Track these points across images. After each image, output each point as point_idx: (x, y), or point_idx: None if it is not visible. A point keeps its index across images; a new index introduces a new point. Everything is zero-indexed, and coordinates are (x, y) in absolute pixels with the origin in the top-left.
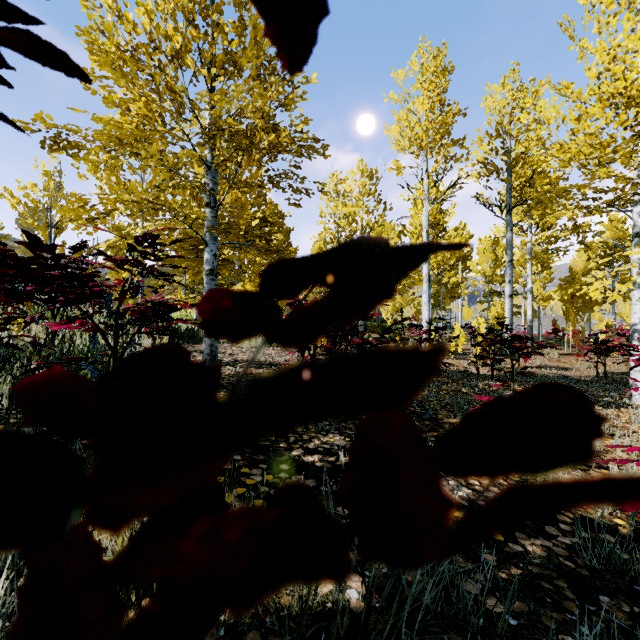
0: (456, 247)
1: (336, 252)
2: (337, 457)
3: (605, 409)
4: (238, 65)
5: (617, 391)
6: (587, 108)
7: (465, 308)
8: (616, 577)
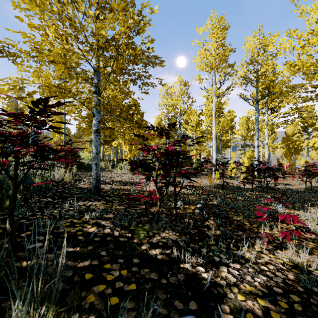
0: None
1: None
2: (171, 250)
3: None
4: (110, 6)
5: None
6: (309, 39)
7: (232, 153)
8: None
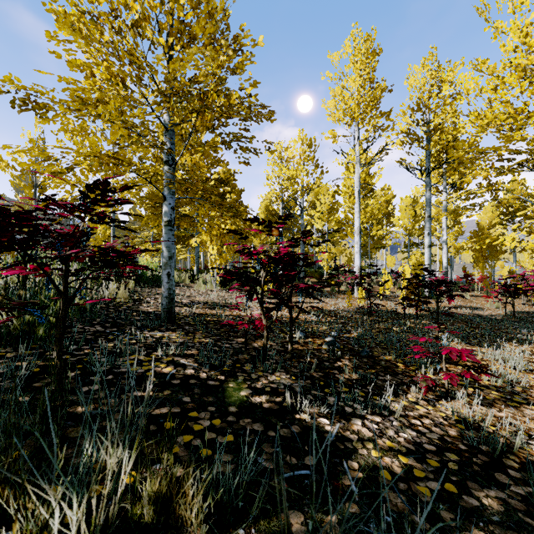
0: None
1: None
2: (284, 397)
3: (519, 345)
4: (192, 33)
5: (526, 329)
6: (504, 78)
7: (389, 257)
8: None
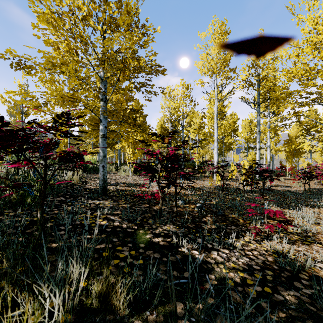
0: None
1: None
2: (172, 238)
3: (312, 208)
4: (117, 23)
5: (317, 198)
6: (303, 49)
7: (235, 155)
8: None
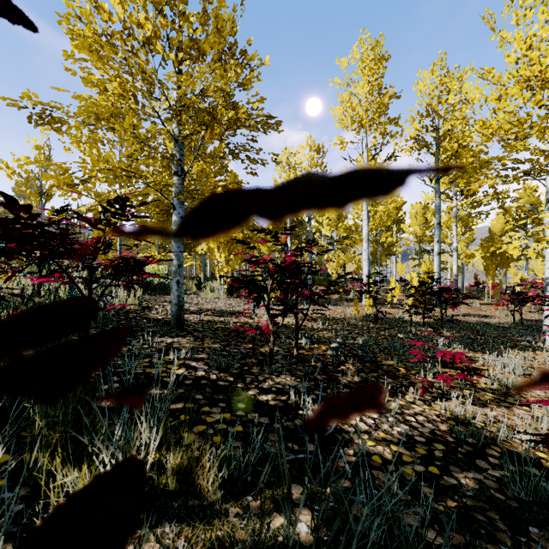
0: (444, 168)
1: (282, 186)
2: (288, 396)
3: (522, 352)
4: (201, 50)
5: (532, 336)
6: (507, 89)
7: (399, 264)
8: (543, 508)
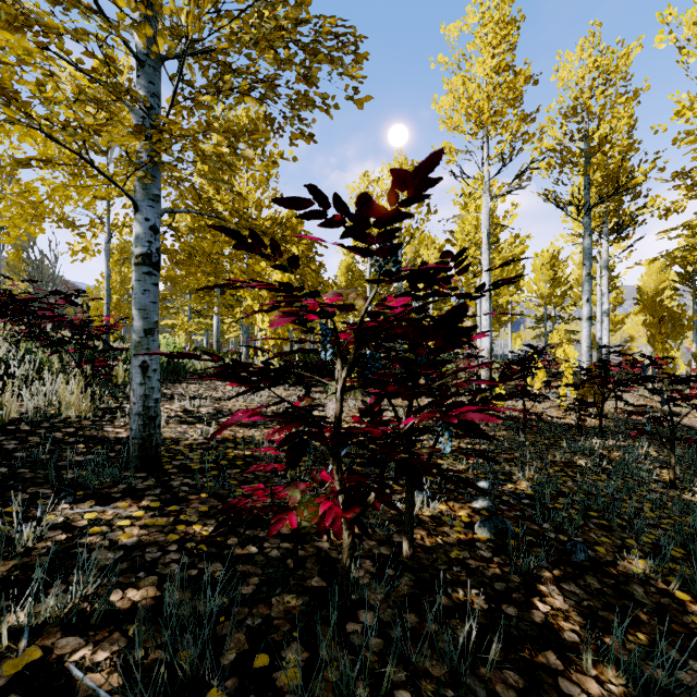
0: None
1: None
2: None
3: None
4: None
5: None
6: None
7: (515, 335)
8: None
